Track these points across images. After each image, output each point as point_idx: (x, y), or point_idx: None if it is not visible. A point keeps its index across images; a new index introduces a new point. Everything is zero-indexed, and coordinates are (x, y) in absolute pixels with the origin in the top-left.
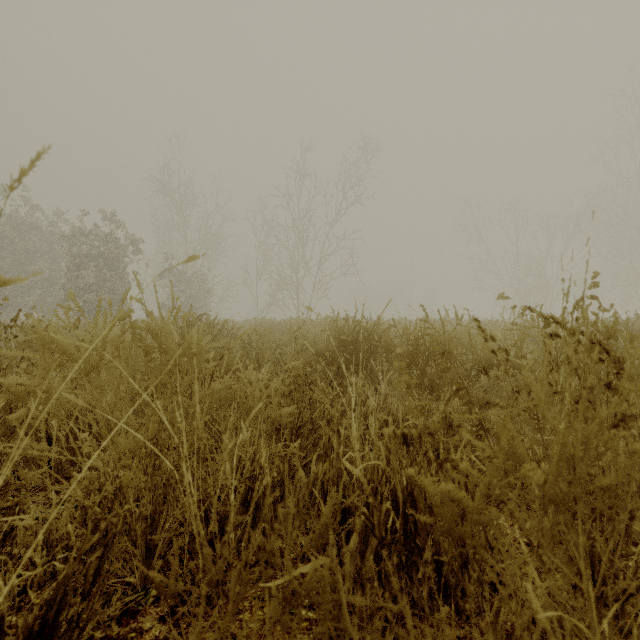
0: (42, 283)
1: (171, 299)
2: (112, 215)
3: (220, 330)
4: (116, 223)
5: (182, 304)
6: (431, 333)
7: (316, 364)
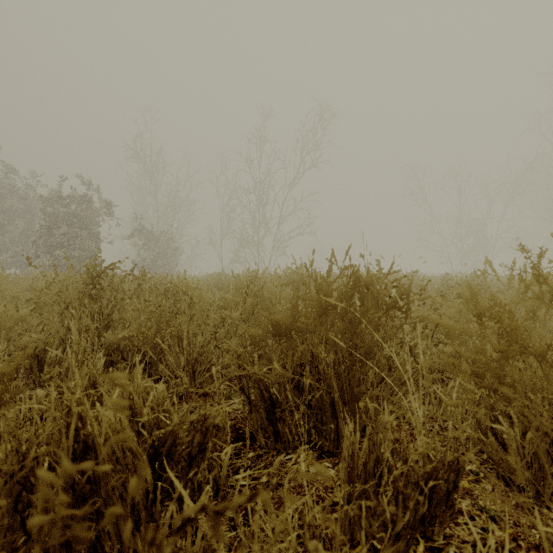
0: (19, 241)
1: (140, 256)
2: (81, 176)
3: (140, 284)
4: (85, 183)
5: (151, 261)
6: (517, 290)
7: (270, 350)
